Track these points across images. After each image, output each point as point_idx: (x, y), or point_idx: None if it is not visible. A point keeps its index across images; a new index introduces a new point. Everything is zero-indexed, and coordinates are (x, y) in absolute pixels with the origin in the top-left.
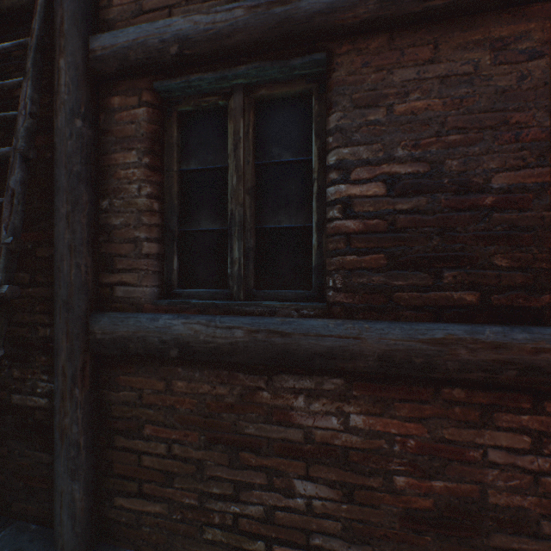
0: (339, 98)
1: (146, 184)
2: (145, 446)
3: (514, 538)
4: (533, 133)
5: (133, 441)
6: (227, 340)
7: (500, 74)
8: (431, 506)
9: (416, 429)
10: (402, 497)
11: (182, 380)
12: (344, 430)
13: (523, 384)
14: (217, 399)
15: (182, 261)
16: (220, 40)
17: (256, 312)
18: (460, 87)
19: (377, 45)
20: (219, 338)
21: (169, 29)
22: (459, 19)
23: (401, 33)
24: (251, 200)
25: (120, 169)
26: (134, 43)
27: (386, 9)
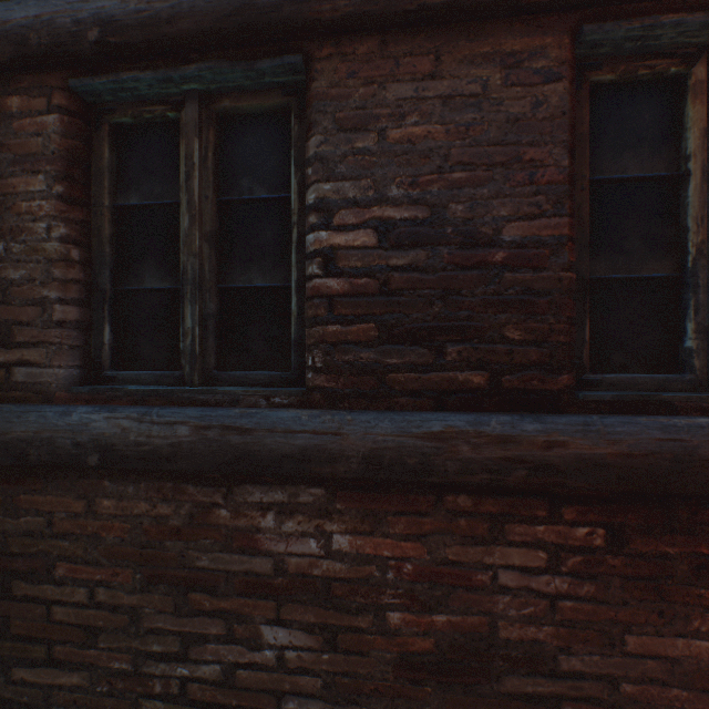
0: (319, 117)
1: (59, 223)
2: (58, 593)
3: (528, 680)
4: (550, 174)
5: (39, 586)
6: (168, 440)
7: (513, 98)
8: (432, 648)
9: (414, 549)
10: (397, 638)
11: (111, 497)
12: (326, 556)
13: (535, 487)
14: (158, 521)
15: (118, 332)
16: (158, 27)
17: (213, 402)
18: (466, 111)
19: (367, 50)
20: (156, 438)
21: (86, 5)
22: (465, 25)
23: (396, 36)
24: (211, 249)
25: (22, 199)
26: (37, 21)
27: (373, 3)
